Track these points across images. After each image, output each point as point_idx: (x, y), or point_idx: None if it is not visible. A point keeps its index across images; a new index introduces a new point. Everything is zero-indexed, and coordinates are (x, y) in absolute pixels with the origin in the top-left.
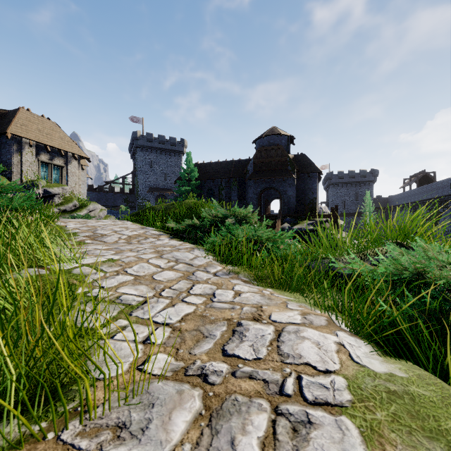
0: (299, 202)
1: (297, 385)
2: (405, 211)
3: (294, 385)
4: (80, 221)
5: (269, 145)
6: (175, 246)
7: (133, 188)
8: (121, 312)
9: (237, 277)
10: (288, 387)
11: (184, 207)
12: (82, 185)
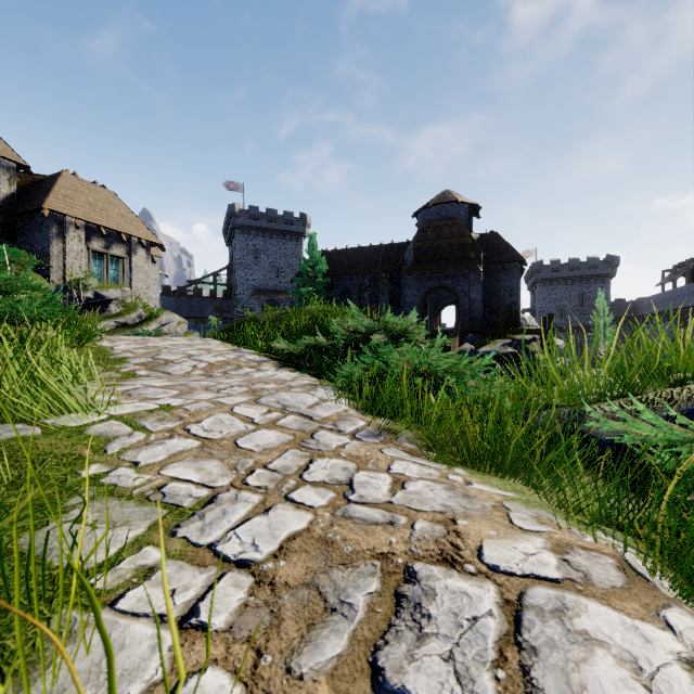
0: (487, 310)
1: None
2: (666, 324)
3: None
4: (137, 339)
5: (439, 219)
6: (284, 381)
7: (229, 290)
8: (156, 526)
9: (394, 442)
10: None
11: (303, 317)
12: (152, 286)
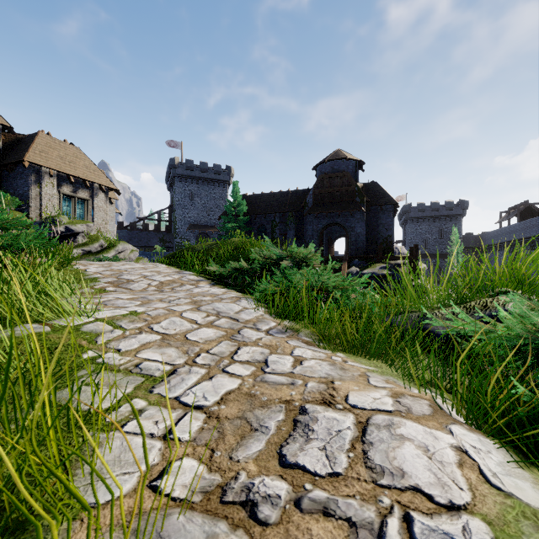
0: (369, 241)
1: (407, 535)
2: (502, 252)
3: (401, 533)
4: (104, 264)
5: (333, 172)
6: (216, 295)
7: (170, 225)
8: (139, 387)
9: (296, 336)
10: (391, 538)
11: (229, 247)
12: (110, 222)
